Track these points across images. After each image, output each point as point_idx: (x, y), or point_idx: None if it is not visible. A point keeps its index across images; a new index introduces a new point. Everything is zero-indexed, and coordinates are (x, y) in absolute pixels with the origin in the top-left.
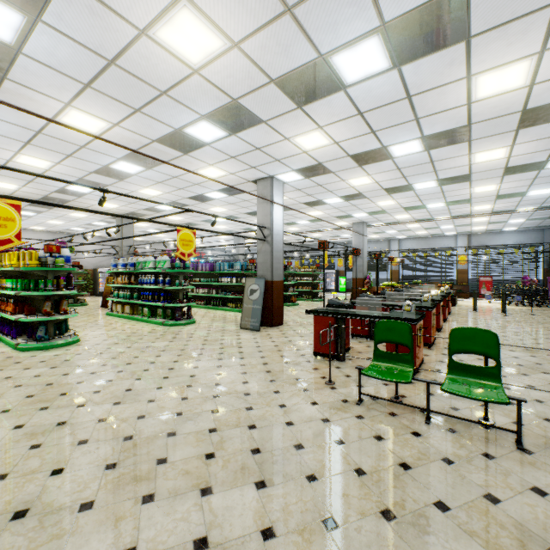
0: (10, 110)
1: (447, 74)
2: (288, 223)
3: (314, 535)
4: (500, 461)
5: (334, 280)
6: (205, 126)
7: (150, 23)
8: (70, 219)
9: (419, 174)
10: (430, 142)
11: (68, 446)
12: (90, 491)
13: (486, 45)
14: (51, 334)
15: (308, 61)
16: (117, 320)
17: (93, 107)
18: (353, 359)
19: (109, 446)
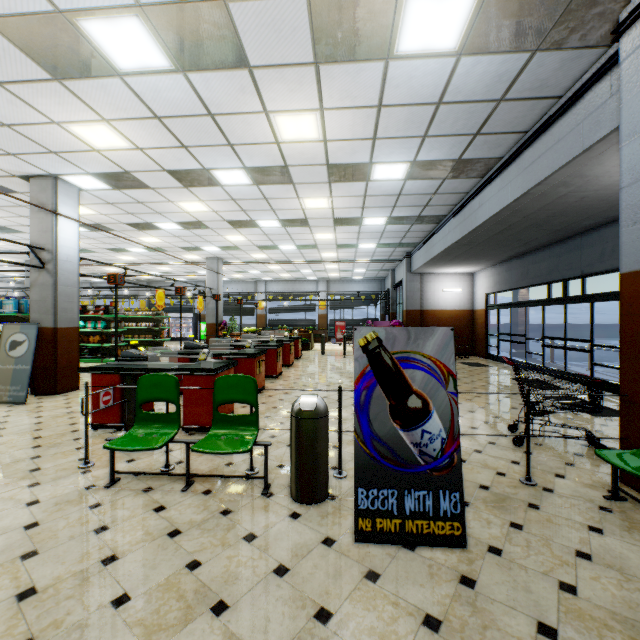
0: None
1: (243, 101)
2: (115, 249)
3: None
4: (235, 514)
5: (193, 326)
6: None
7: None
8: None
9: (259, 211)
10: (256, 176)
11: None
12: None
13: (271, 84)
14: None
15: (41, 11)
16: None
17: None
18: None
19: None
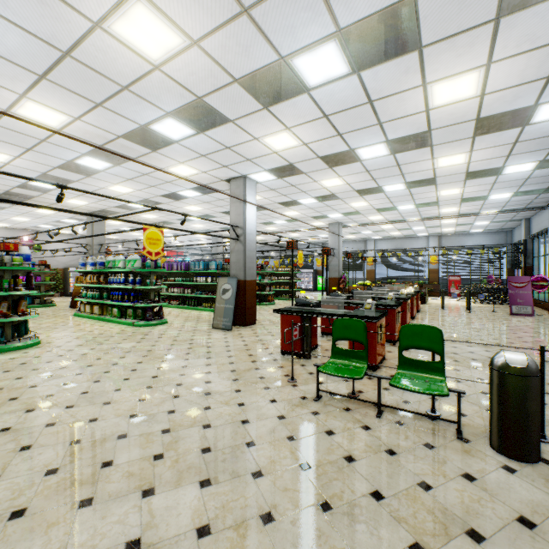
0: None
1: (404, 81)
2: (265, 223)
3: (250, 530)
4: (439, 450)
5: (313, 279)
6: (172, 123)
7: (104, 16)
8: (37, 216)
9: (388, 177)
10: (395, 146)
11: (8, 453)
12: (24, 499)
13: (438, 56)
14: (9, 337)
15: (270, 62)
16: (85, 321)
17: (50, 100)
18: (319, 357)
19: (53, 451)
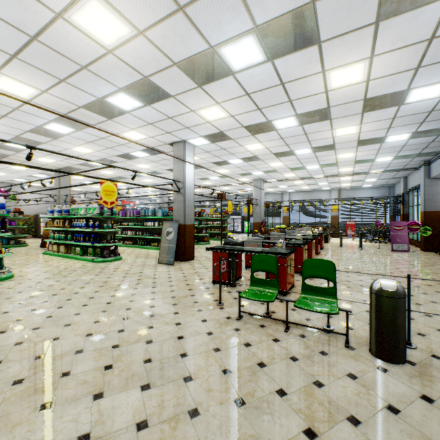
0: None
1: (308, 68)
2: (202, 179)
3: (179, 423)
4: (331, 356)
5: (241, 224)
6: (124, 97)
7: (65, 8)
8: (12, 171)
9: (298, 143)
10: (303, 119)
11: None
12: None
13: (333, 49)
14: None
15: (202, 50)
16: (52, 258)
17: (21, 75)
18: (243, 285)
19: (20, 365)
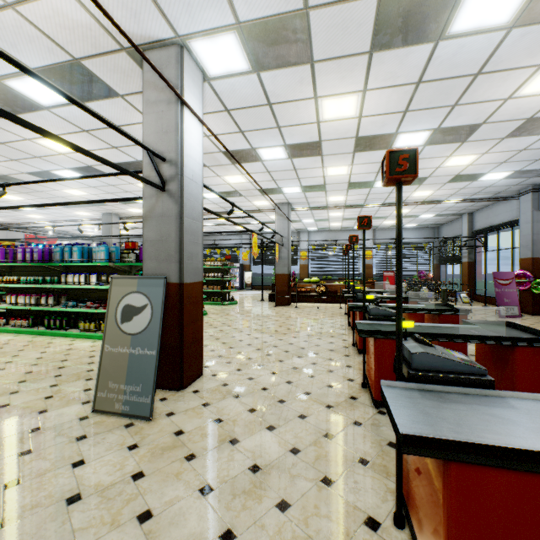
0: None
1: None
2: None
3: None
4: None
5: (239, 276)
6: None
7: None
8: None
9: (428, 110)
10: None
11: None
12: None
13: None
14: None
15: None
16: None
17: None
18: None
19: None
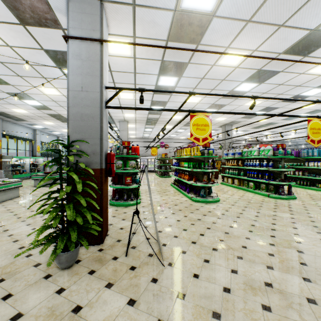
0: (194, 68)
1: None
2: None
3: None
4: None
5: None
6: None
7: None
8: None
9: None
10: None
11: None
12: None
13: None
14: (206, 194)
15: None
16: (229, 188)
17: (243, 42)
18: None
19: None
